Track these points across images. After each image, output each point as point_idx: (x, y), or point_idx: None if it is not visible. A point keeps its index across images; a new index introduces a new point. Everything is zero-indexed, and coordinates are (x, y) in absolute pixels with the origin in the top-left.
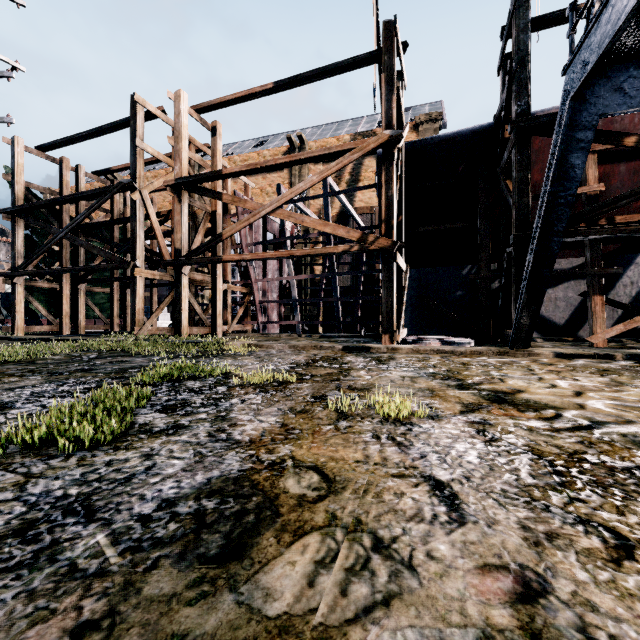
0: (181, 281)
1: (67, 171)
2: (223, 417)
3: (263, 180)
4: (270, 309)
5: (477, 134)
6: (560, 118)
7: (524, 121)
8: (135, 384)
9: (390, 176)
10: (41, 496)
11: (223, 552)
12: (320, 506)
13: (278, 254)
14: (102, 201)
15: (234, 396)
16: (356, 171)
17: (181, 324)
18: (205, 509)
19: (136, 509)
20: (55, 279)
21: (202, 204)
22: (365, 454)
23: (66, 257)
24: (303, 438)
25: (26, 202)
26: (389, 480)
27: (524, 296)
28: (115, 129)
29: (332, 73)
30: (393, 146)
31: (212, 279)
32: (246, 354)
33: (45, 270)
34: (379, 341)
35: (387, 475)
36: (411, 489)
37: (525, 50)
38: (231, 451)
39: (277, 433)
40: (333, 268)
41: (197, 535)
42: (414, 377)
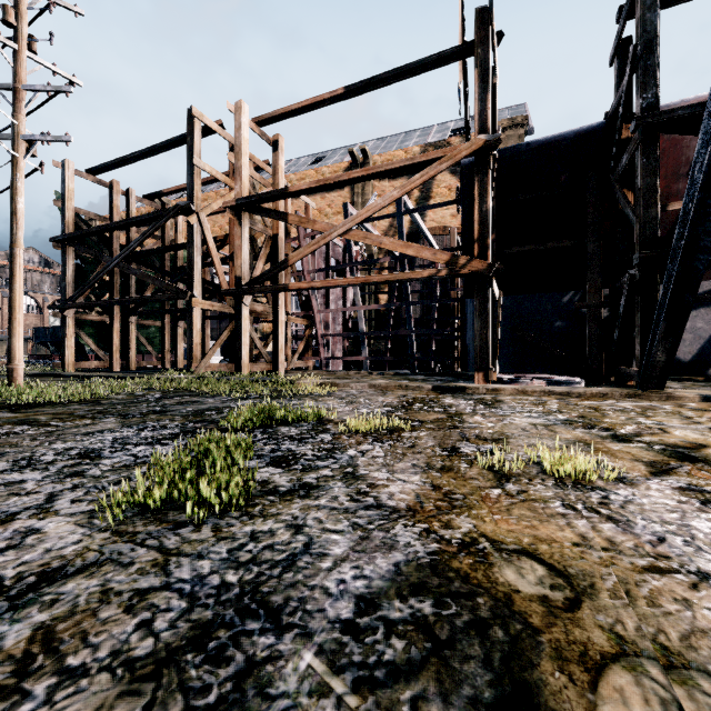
0: (242, 312)
1: (118, 195)
2: (353, 474)
3: (322, 200)
4: (333, 343)
5: (584, 136)
6: (710, 108)
7: (653, 116)
8: (223, 429)
9: (484, 188)
10: (195, 584)
11: (503, 696)
12: (584, 617)
13: (352, 281)
14: (157, 226)
15: (347, 446)
16: (427, 187)
17: (242, 360)
18: (424, 615)
19: (330, 611)
20: (105, 312)
21: (263, 227)
22: (577, 533)
23: (117, 288)
24: (475, 506)
25: (76, 229)
26: (647, 576)
27: (661, 327)
28: (169, 147)
29: (412, 73)
30: (488, 153)
31: (273, 310)
32: (324, 394)
33: (97, 302)
34: (466, 380)
35: (637, 568)
36: (693, 593)
37: (653, 31)
38: (396, 523)
39: (436, 498)
40: (407, 296)
41: (443, 661)
42: (547, 425)
